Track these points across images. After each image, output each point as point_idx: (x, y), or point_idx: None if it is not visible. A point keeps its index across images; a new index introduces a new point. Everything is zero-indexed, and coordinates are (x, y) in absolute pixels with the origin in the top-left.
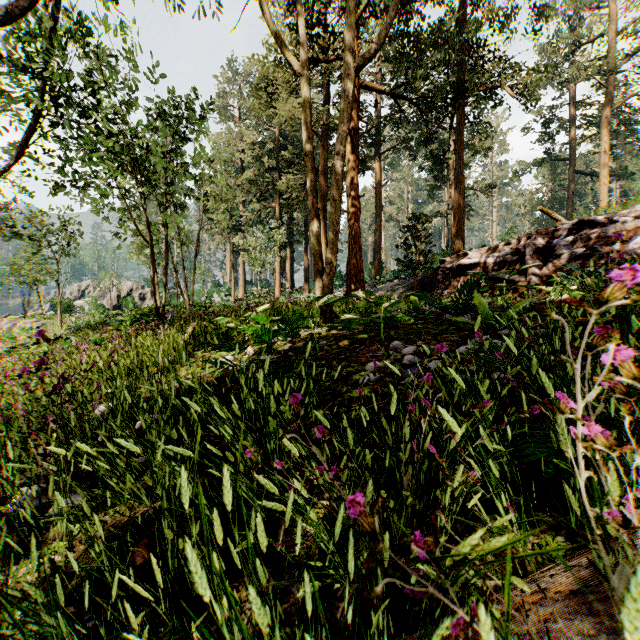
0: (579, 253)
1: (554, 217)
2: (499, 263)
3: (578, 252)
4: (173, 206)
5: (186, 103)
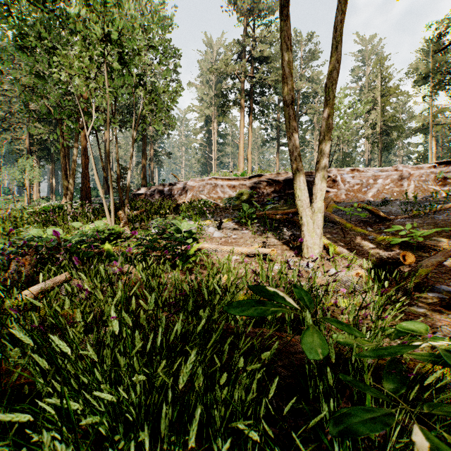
0: (168, 194)
1: (177, 178)
2: (150, 194)
3: (169, 193)
4: None
5: None
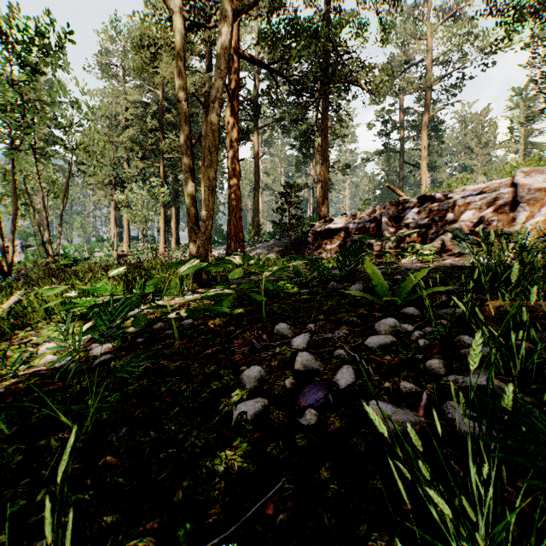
0: (423, 223)
1: (398, 193)
2: (360, 228)
3: (422, 222)
4: (32, 151)
5: (39, 31)
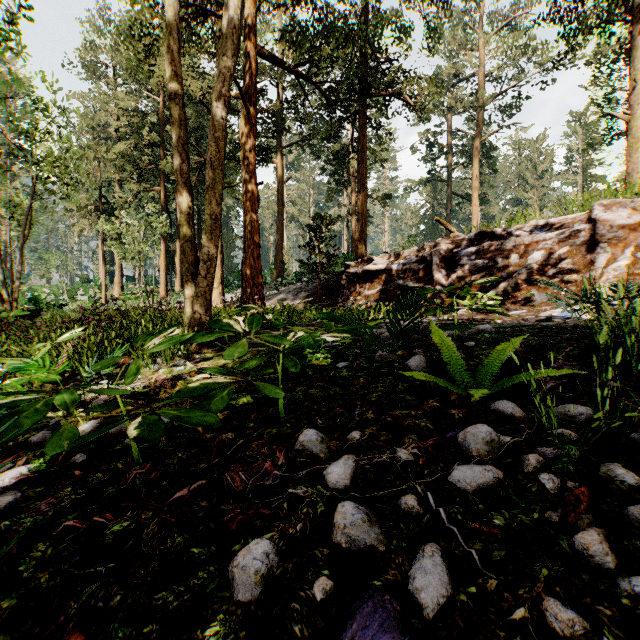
0: (483, 265)
1: (448, 228)
2: (405, 271)
3: (481, 264)
4: None
5: None
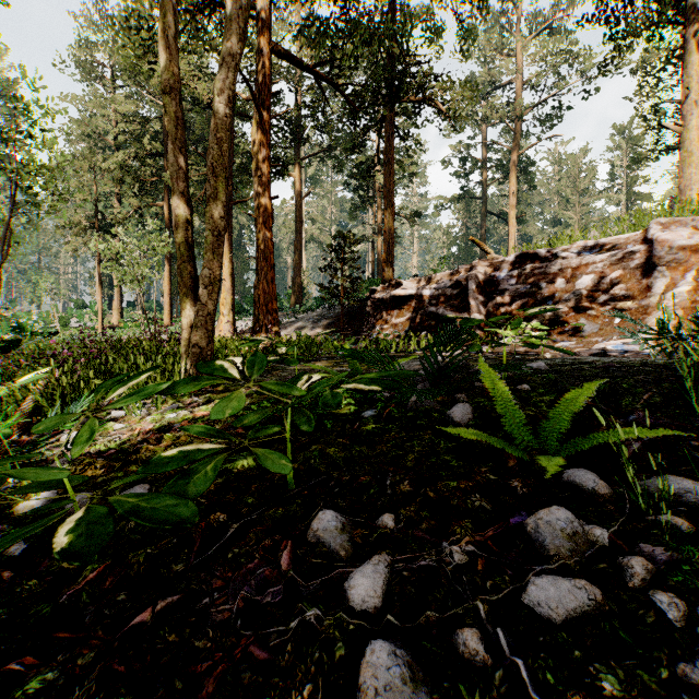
0: (525, 290)
1: (485, 250)
2: (438, 296)
3: (523, 289)
4: None
5: None
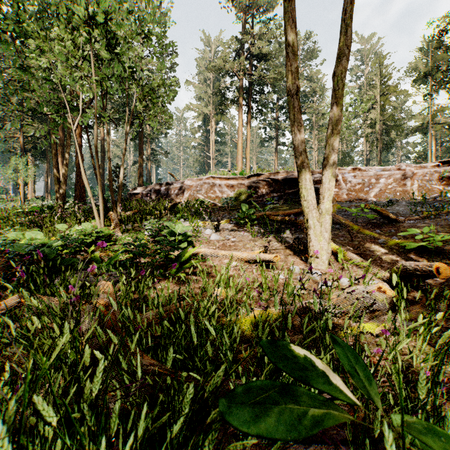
0: (165, 193)
1: (174, 177)
2: (146, 194)
3: (165, 193)
4: None
5: None
